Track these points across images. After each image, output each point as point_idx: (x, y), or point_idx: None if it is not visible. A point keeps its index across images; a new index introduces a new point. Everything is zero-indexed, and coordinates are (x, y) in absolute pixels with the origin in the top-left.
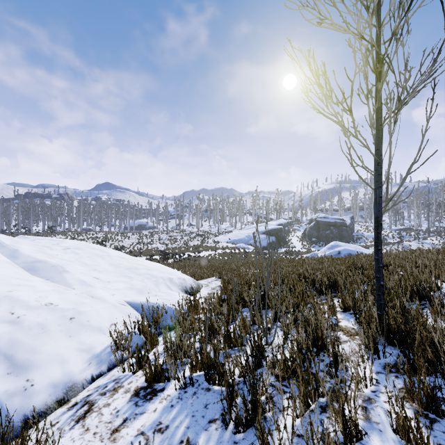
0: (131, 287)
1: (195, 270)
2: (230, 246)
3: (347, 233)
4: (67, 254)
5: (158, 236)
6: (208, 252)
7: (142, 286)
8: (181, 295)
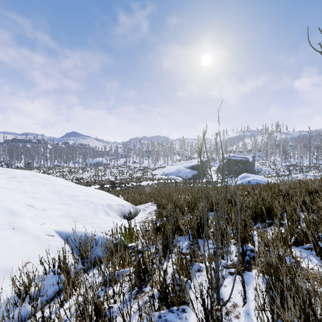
0: (66, 214)
1: (135, 196)
2: (164, 177)
3: (250, 168)
4: (10, 182)
5: (110, 170)
6: (147, 182)
7: (79, 213)
8: (117, 221)
